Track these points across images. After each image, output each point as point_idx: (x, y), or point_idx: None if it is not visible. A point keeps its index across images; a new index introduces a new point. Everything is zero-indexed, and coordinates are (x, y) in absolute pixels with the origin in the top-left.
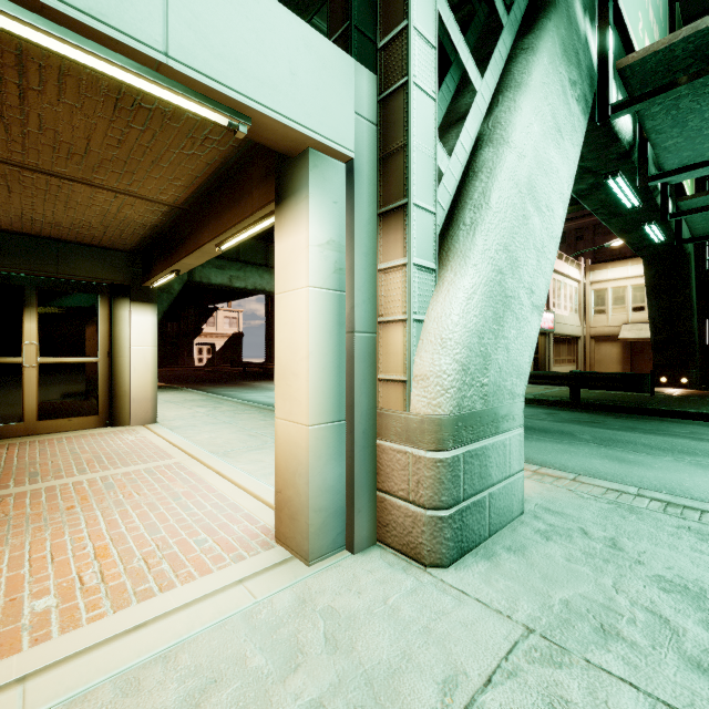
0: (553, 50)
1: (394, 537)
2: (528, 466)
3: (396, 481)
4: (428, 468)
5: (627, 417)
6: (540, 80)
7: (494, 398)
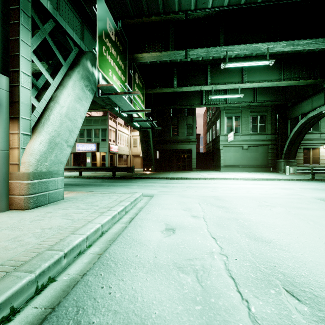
0: (77, 77)
1: (15, 206)
2: (77, 192)
3: (15, 191)
4: (25, 185)
5: (125, 179)
6: (71, 86)
7: (51, 168)
